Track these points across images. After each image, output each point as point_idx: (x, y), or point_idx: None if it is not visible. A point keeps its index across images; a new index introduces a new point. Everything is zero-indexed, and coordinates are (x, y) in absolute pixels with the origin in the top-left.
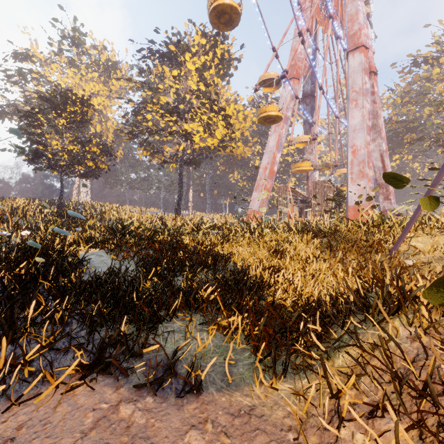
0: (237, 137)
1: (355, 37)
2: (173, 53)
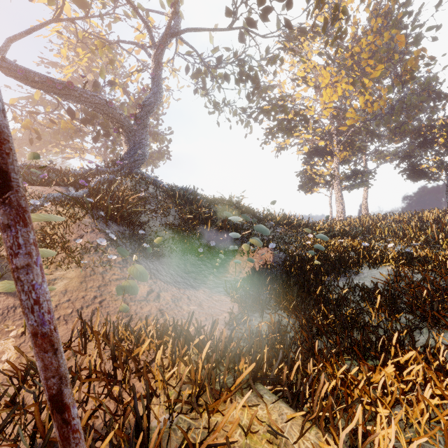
0: None
1: None
2: None
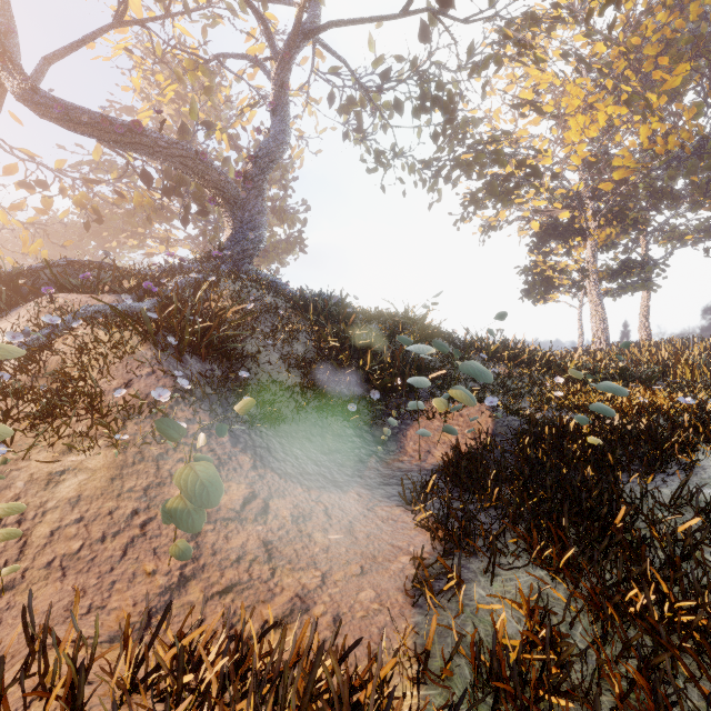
0: None
1: None
2: None
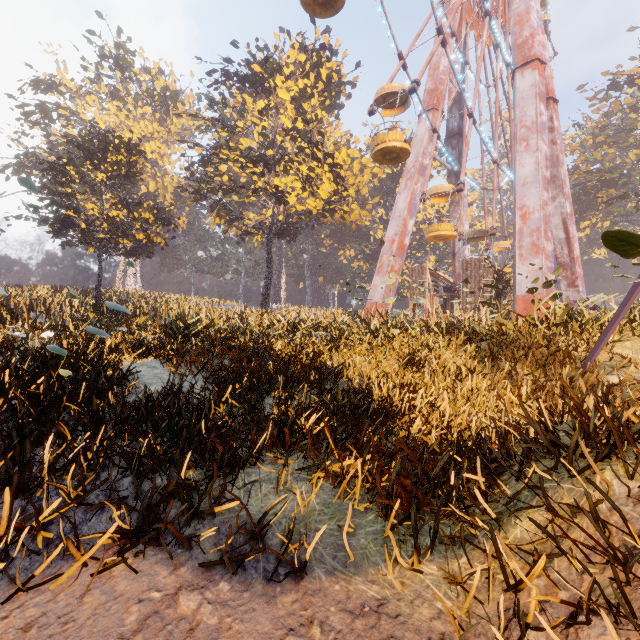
0: (351, 196)
1: (525, 47)
2: (258, 75)
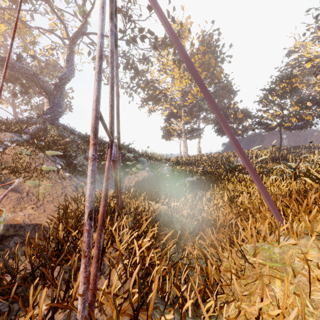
0: None
1: None
2: None
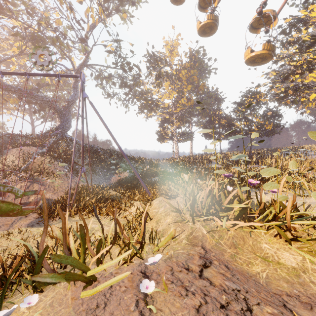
0: None
1: None
2: (297, 18)
